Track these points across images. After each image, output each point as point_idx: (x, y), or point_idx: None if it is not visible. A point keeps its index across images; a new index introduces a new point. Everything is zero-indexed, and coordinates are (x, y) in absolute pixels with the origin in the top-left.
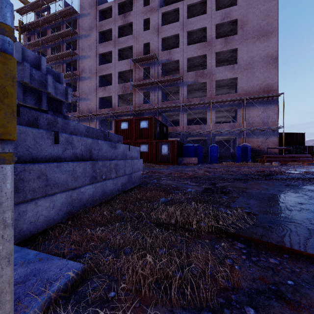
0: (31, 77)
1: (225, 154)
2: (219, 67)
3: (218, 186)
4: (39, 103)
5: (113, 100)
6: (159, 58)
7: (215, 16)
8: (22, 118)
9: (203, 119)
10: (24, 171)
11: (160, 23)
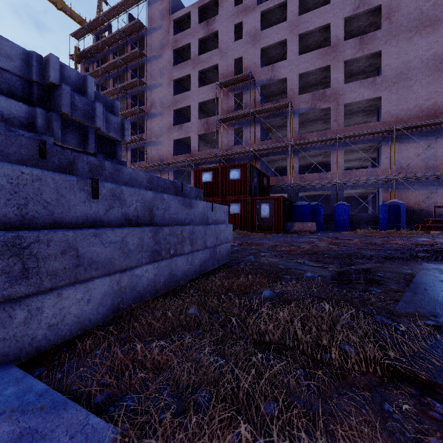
0: (72, 106)
1: (361, 217)
2: (349, 84)
3: (358, 270)
4: (84, 144)
5: (192, 143)
6: (256, 78)
7: (344, 5)
8: (51, 161)
9: (323, 165)
10: (39, 242)
11: (258, 27)
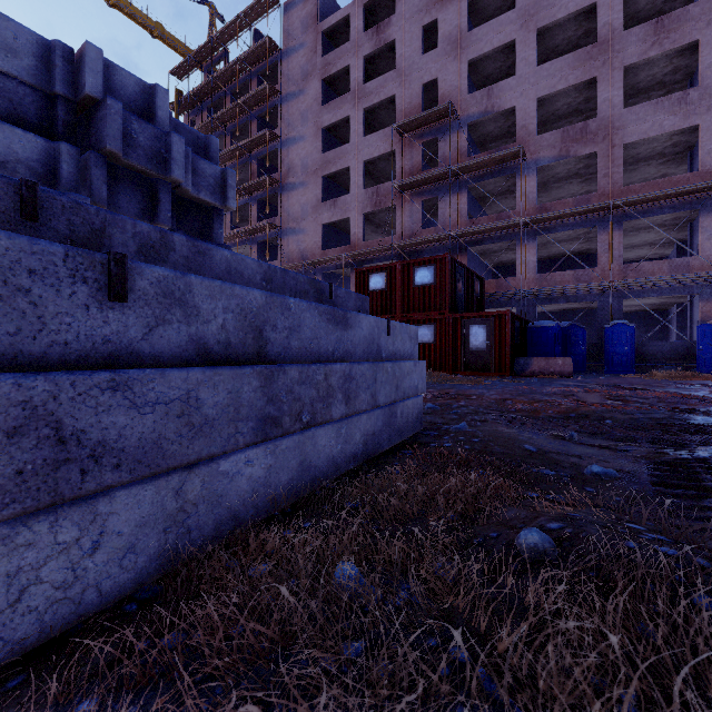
0: (127, 140)
1: (657, 347)
2: (635, 107)
3: (708, 460)
4: (152, 212)
5: (353, 228)
6: (461, 113)
7: None
8: (49, 227)
9: (582, 257)
10: None
11: (463, 25)
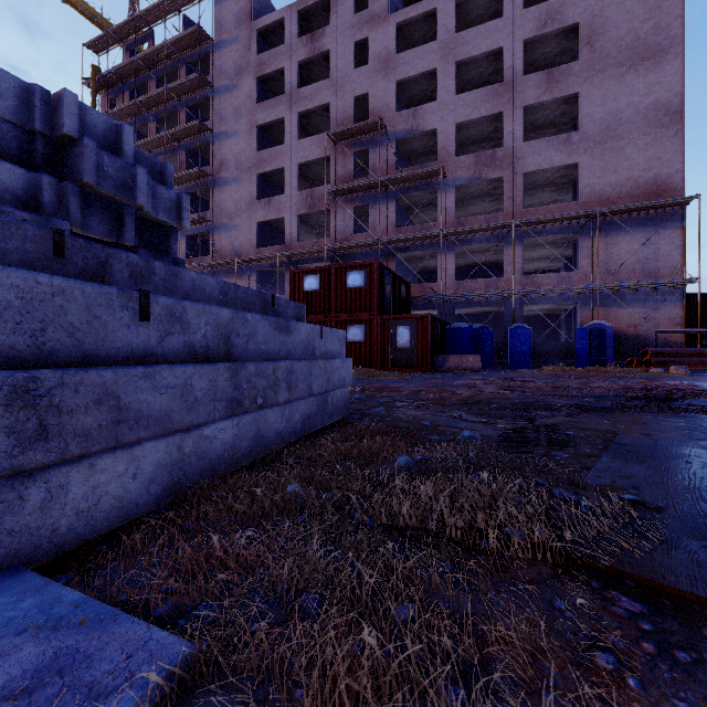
0: (99, 172)
1: (549, 346)
2: (532, 142)
3: (539, 426)
4: (118, 232)
5: (287, 228)
6: (389, 128)
7: (523, 21)
8: (71, 262)
9: (493, 266)
10: (62, 387)
11: (392, 47)
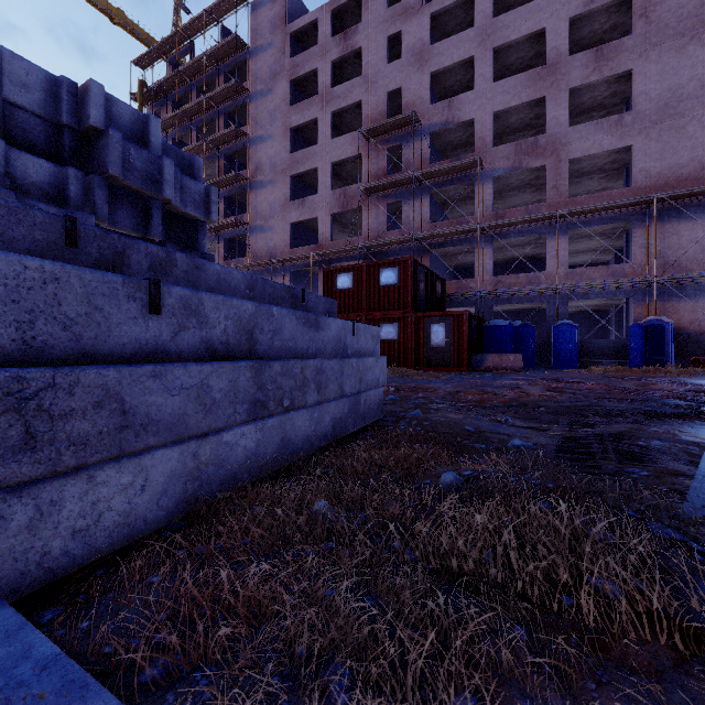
0: (125, 165)
1: (598, 345)
2: (578, 126)
3: (602, 435)
4: (146, 226)
5: (320, 227)
6: (424, 122)
7: None
8: (85, 252)
9: (534, 261)
10: (54, 388)
11: (426, 38)
